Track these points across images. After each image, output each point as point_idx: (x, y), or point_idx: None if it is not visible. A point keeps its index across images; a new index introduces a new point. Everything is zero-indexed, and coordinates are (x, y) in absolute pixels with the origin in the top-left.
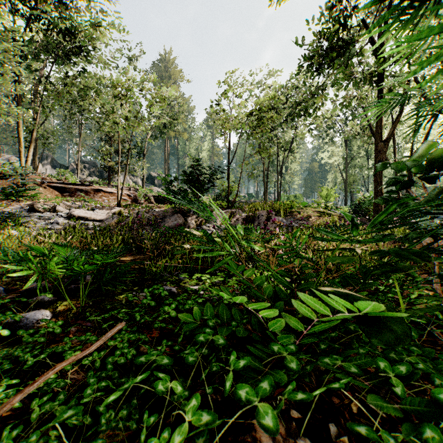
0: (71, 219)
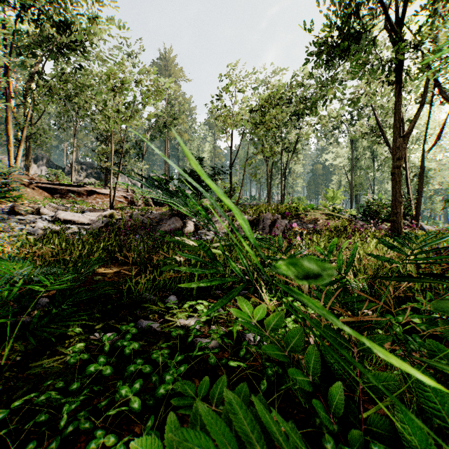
0: (56, 222)
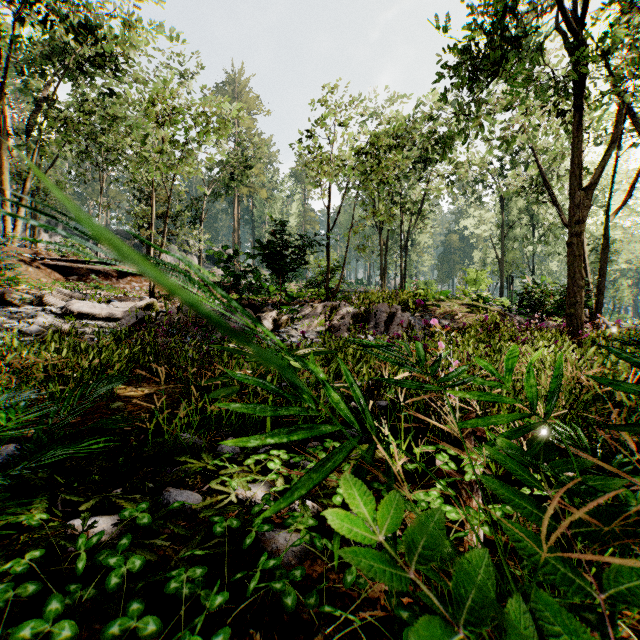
0: (66, 317)
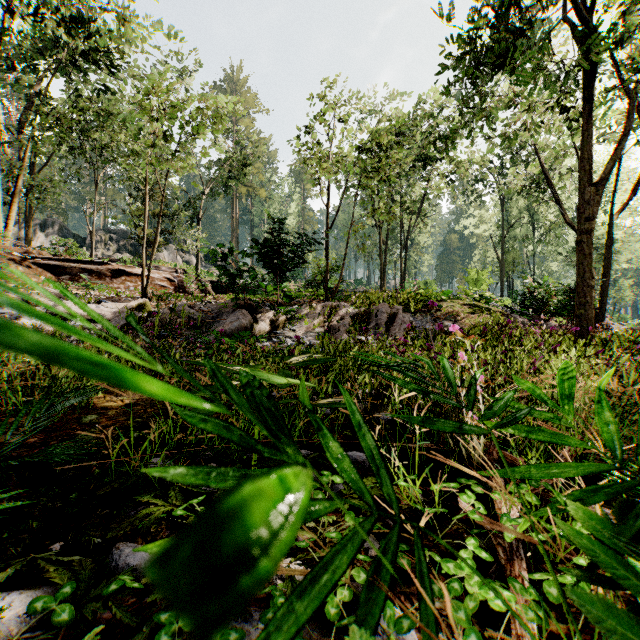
0: None
